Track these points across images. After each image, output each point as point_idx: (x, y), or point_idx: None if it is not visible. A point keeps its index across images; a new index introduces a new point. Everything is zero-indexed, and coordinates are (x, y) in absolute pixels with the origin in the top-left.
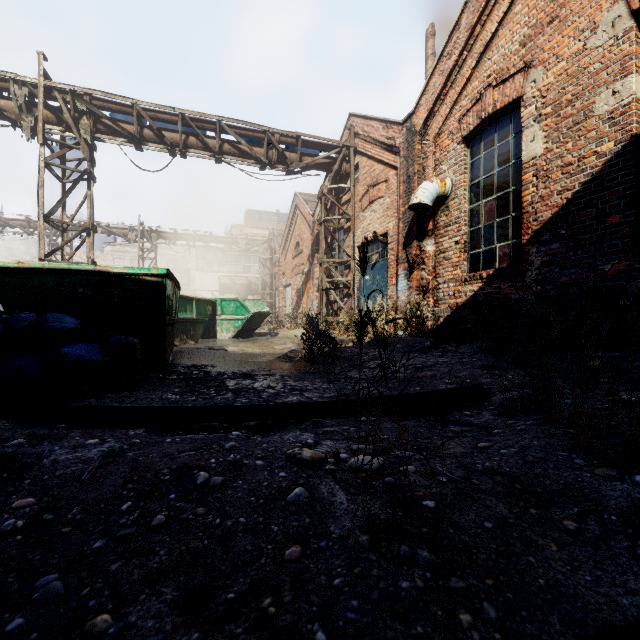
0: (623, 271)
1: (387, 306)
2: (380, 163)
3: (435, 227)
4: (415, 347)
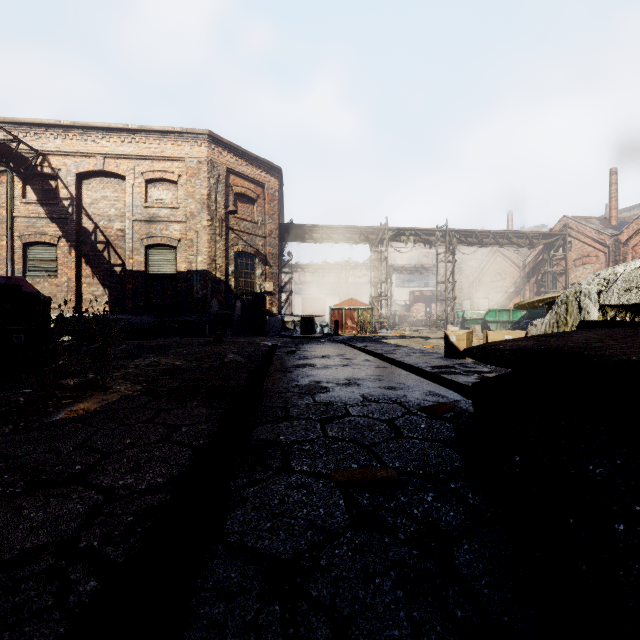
0: None
1: None
2: (591, 247)
3: None
4: None
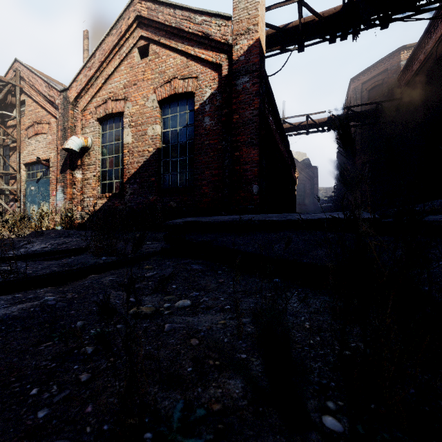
0: (155, 200)
1: (49, 210)
2: (44, 109)
3: (82, 164)
4: (64, 234)
